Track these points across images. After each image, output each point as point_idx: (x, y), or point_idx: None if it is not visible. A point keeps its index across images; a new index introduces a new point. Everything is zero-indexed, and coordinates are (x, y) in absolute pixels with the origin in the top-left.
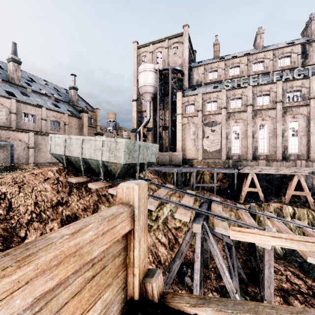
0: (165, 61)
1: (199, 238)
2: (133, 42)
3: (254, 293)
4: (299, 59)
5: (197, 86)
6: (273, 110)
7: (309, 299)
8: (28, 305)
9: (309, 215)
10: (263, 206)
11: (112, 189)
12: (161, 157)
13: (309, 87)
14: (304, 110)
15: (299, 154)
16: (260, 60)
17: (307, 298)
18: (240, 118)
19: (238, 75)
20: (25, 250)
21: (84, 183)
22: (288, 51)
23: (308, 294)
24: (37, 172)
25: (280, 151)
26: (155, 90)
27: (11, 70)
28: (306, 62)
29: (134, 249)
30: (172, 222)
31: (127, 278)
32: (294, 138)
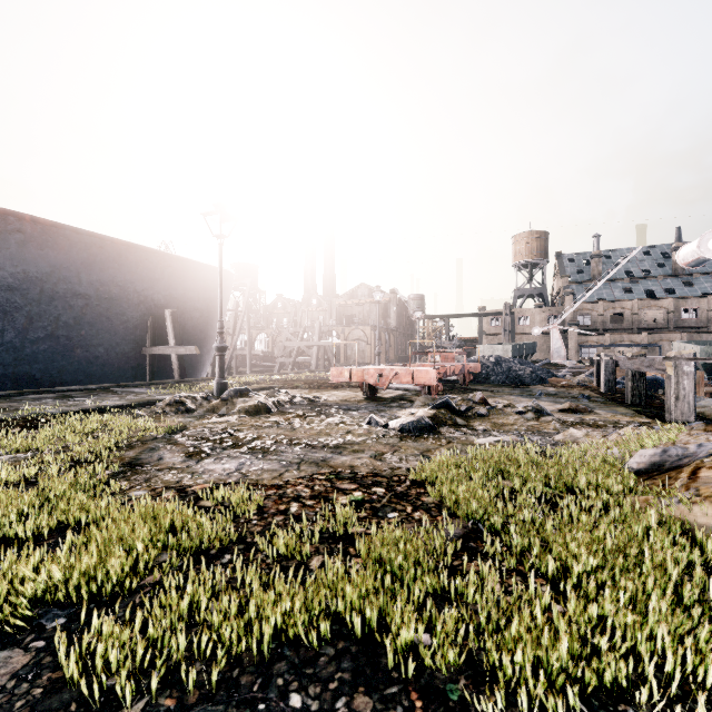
0: None
1: None
2: None
3: None
4: None
5: None
6: None
7: None
8: None
9: None
10: None
11: None
12: None
13: None
14: None
15: None
16: None
17: None
18: None
19: None
20: None
21: None
22: None
23: None
24: None
25: None
26: None
27: (673, 261)
28: None
29: None
30: None
31: None
32: None
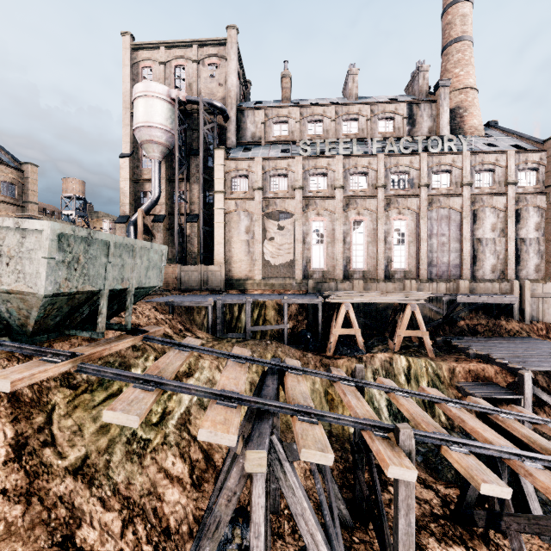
0: (191, 87)
1: (260, 483)
2: (122, 32)
3: (365, 545)
4: (405, 126)
5: (252, 145)
6: (373, 199)
7: (448, 528)
8: None
9: (429, 369)
10: (365, 361)
11: None
12: (183, 275)
13: (419, 169)
14: (413, 202)
15: (407, 270)
16: (353, 117)
17: (445, 526)
18: (325, 209)
19: (322, 135)
20: None
21: None
22: (391, 110)
23: (445, 516)
24: None
25: (382, 265)
26: (171, 140)
27: None
28: (414, 131)
29: None
30: (199, 420)
31: None
32: (400, 245)
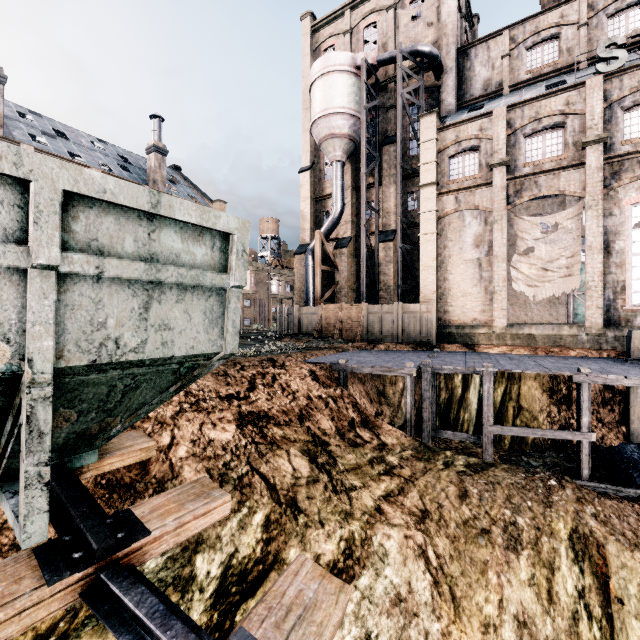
0: (386, 48)
1: None
2: (302, 15)
3: None
4: None
5: (485, 101)
6: None
7: None
8: None
9: None
10: None
11: None
12: (371, 318)
13: None
14: None
15: None
16: None
17: None
18: None
19: None
20: None
21: None
22: None
23: None
24: None
25: None
26: (357, 127)
27: None
28: None
29: None
30: None
31: None
32: None
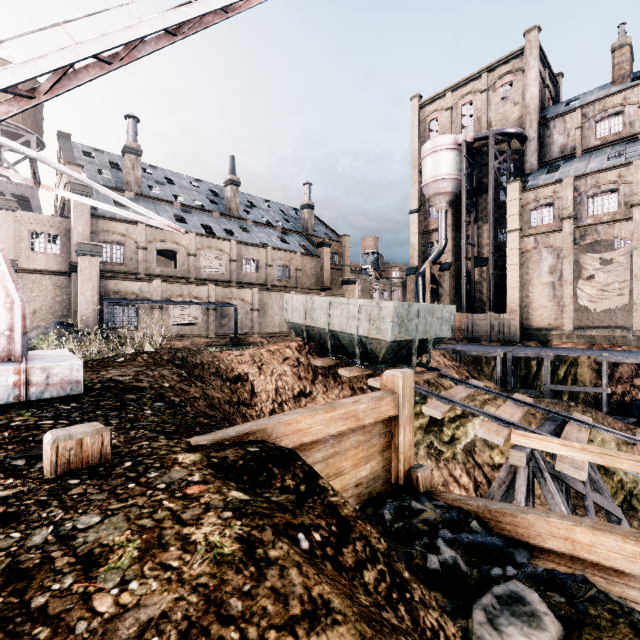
0: (480, 121)
1: (522, 478)
2: (411, 97)
3: None
4: None
5: (561, 161)
6: None
7: None
8: (335, 433)
9: None
10: None
11: (374, 380)
12: (470, 323)
13: None
14: None
15: None
16: None
17: None
18: None
19: None
20: (331, 404)
21: (331, 368)
22: None
23: None
24: (274, 348)
25: None
26: (458, 185)
27: (228, 197)
28: None
29: (399, 435)
30: (483, 453)
31: (392, 463)
32: None
